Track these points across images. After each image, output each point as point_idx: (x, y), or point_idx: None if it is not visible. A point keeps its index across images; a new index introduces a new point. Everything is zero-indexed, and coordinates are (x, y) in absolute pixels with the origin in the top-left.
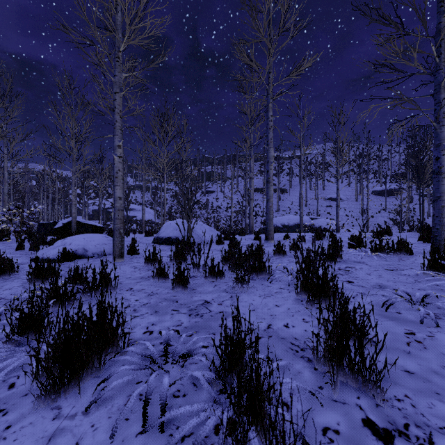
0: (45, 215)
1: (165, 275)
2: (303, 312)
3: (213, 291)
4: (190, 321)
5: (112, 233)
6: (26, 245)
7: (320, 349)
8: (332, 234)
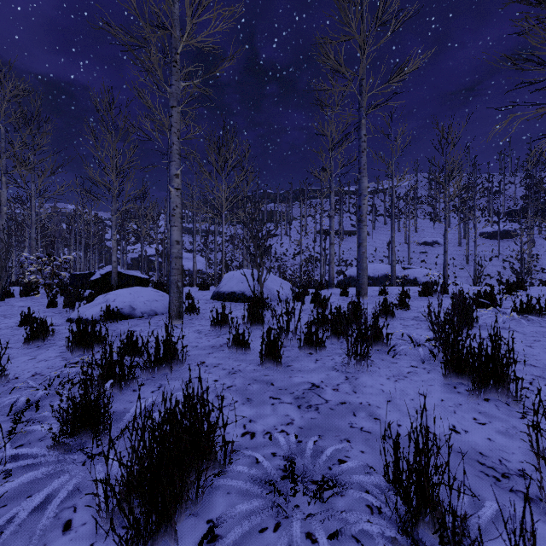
0: (77, 265)
1: (245, 344)
2: (467, 406)
3: (318, 369)
4: (303, 417)
5: (161, 287)
6: (59, 301)
7: (534, 476)
8: (443, 289)
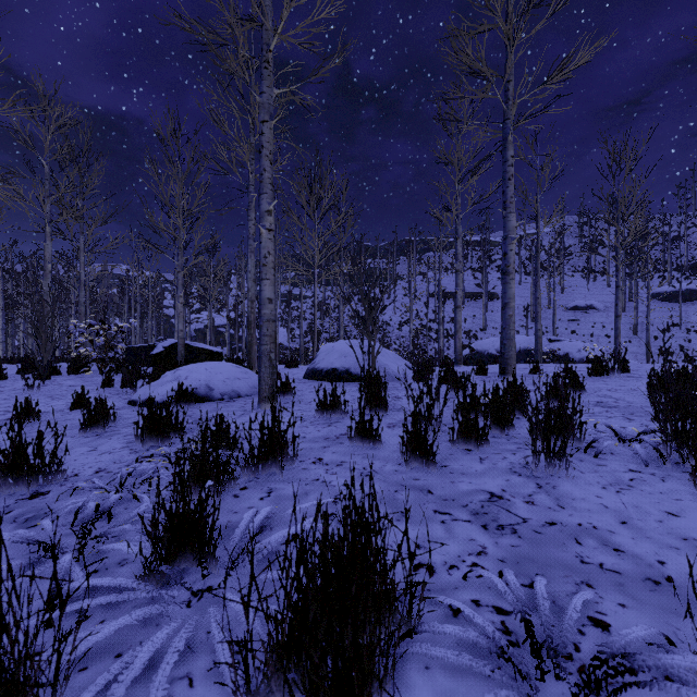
0: (132, 337)
1: (374, 436)
2: None
3: (489, 472)
4: (498, 543)
5: (238, 363)
6: (115, 380)
7: None
8: (622, 365)
